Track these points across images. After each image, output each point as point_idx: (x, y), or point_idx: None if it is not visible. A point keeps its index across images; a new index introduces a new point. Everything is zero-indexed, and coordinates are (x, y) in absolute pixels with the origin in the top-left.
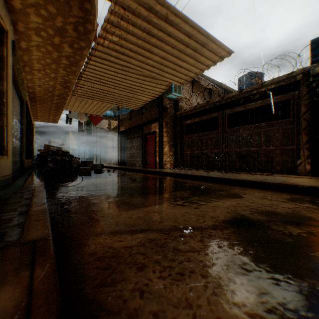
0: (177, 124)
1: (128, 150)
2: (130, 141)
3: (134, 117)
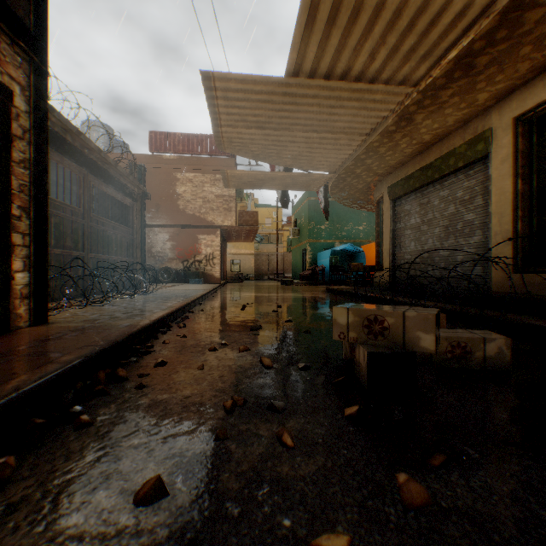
0: None
1: None
2: None
3: None
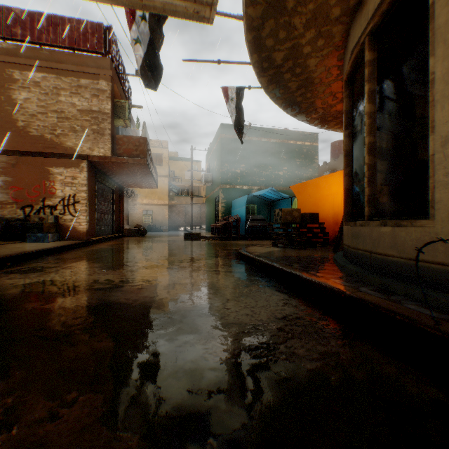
0: None
1: None
2: None
3: None
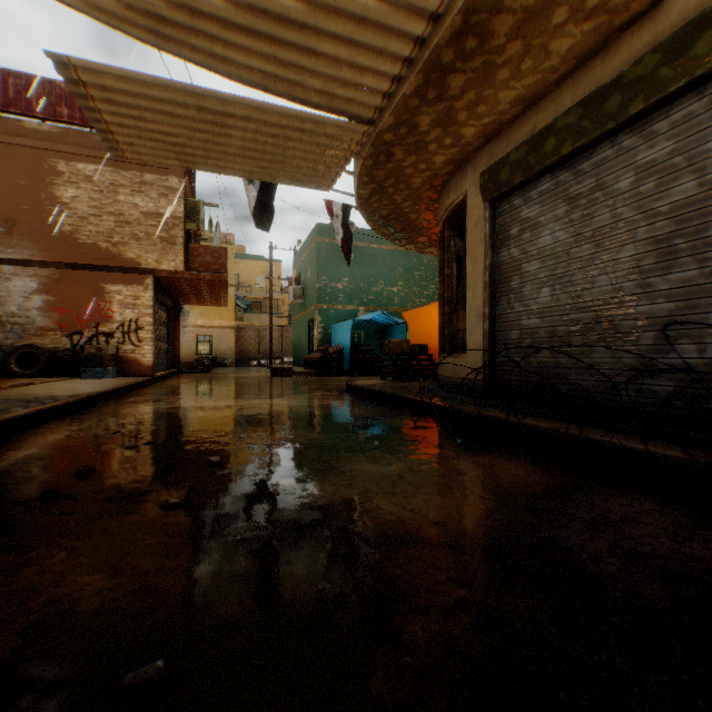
0: None
1: None
2: None
3: None
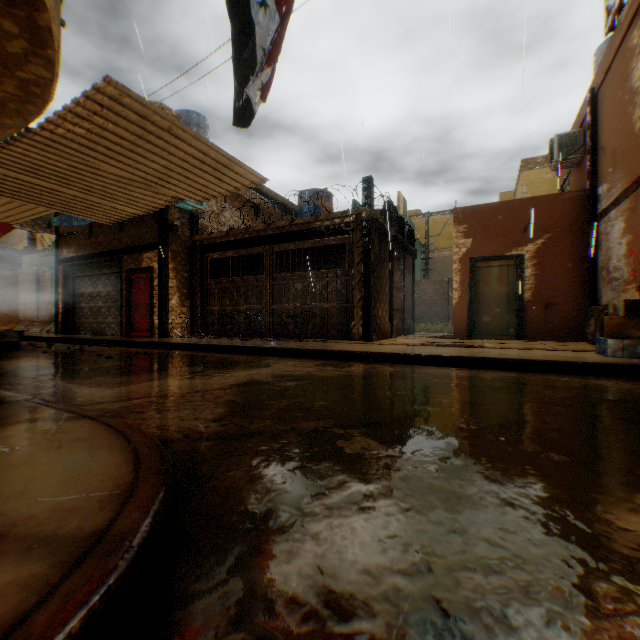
0: (196, 257)
1: (85, 300)
2: (90, 282)
3: (101, 233)
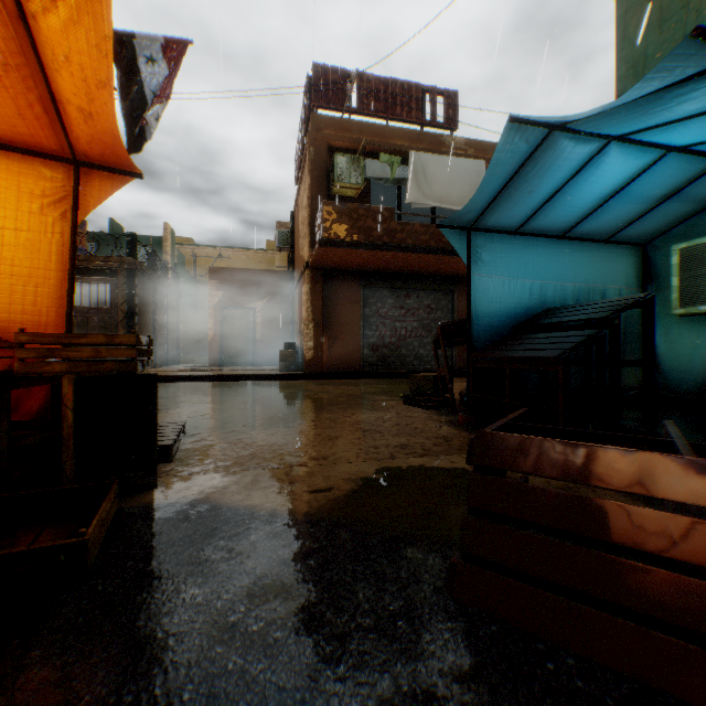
0: None
1: None
2: None
3: None
